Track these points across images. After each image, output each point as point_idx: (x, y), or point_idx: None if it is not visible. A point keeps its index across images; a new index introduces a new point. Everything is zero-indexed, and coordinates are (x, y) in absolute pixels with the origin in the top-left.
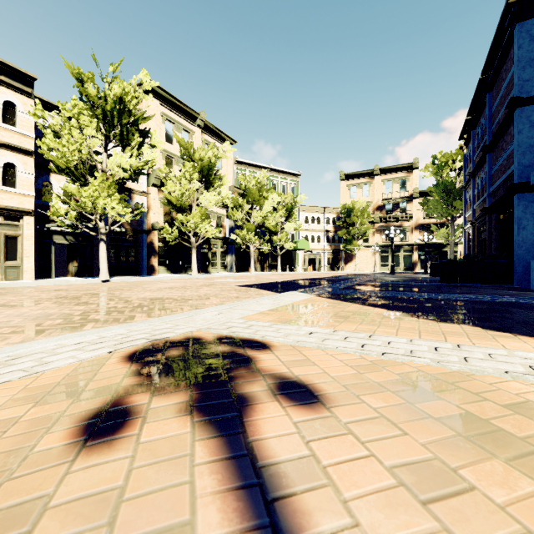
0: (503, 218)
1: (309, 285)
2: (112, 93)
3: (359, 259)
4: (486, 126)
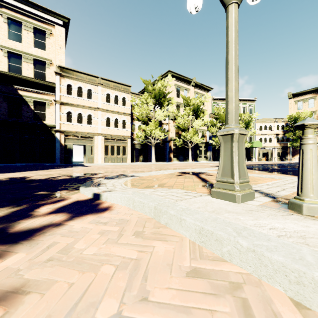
0: None
1: None
2: (157, 86)
3: None
4: None
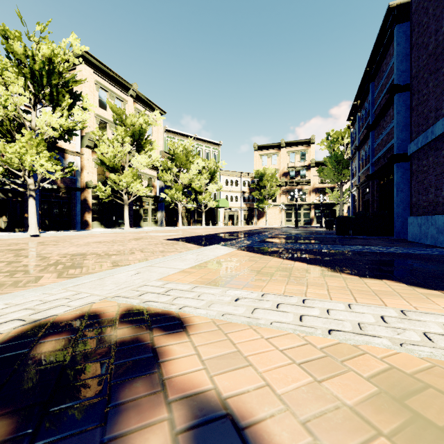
0: (383, 183)
1: (229, 238)
2: (40, 53)
3: (269, 215)
4: (369, 109)
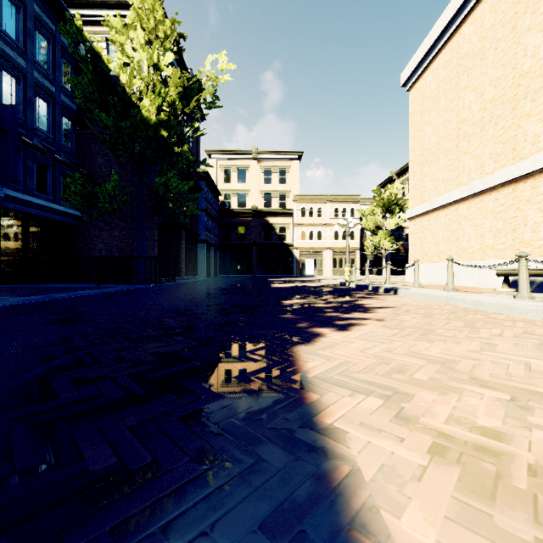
0: None
1: None
2: (385, 195)
3: None
4: None
